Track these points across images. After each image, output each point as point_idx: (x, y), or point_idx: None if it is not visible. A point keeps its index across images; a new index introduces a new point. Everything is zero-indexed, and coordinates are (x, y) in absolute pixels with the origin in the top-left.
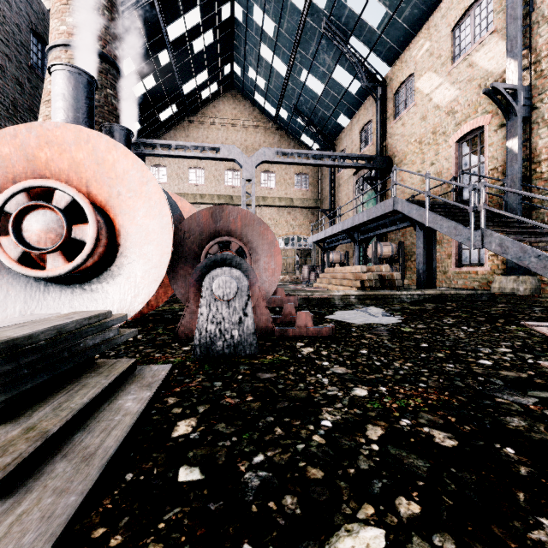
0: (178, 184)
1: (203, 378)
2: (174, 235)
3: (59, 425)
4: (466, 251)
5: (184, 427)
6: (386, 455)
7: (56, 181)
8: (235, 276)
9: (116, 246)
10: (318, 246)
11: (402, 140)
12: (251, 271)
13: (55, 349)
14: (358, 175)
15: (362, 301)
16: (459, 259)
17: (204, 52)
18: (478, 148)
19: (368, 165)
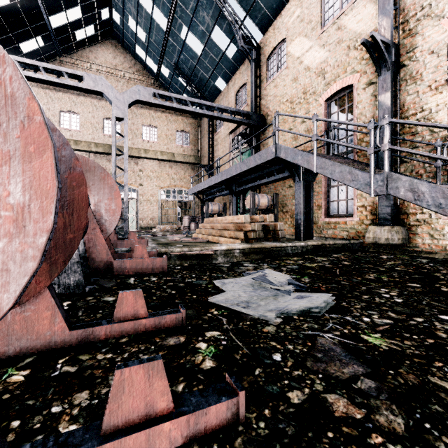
0: None
1: None
2: None
3: None
4: (334, 203)
5: None
6: None
7: None
8: None
9: None
10: (198, 197)
11: (275, 101)
12: None
13: None
14: (234, 134)
15: (247, 256)
16: (328, 210)
17: None
18: (346, 106)
19: (245, 121)
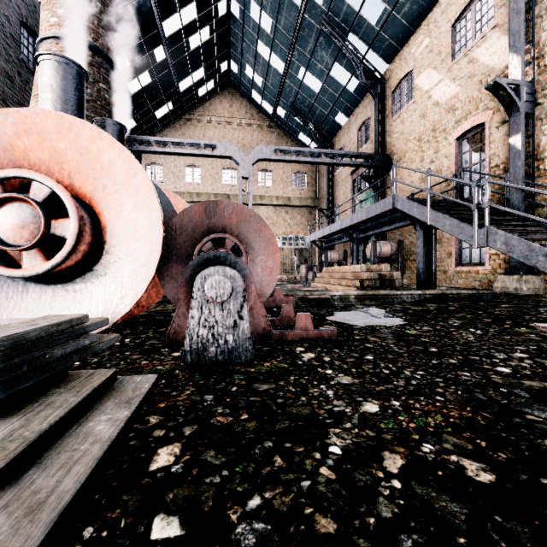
0: (174, 183)
1: (192, 391)
2: (164, 232)
3: (2, 463)
4: (466, 250)
5: (165, 456)
6: (412, 497)
7: (34, 172)
8: (229, 276)
9: (102, 243)
10: (316, 245)
11: (401, 138)
12: (247, 270)
13: (8, 364)
14: (356, 174)
15: (362, 301)
16: (459, 258)
17: (200, 49)
18: (479, 145)
19: (367, 163)
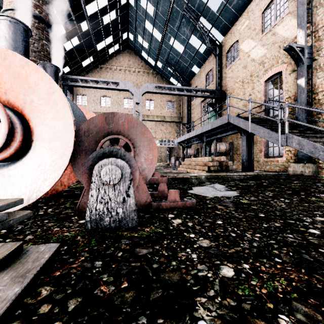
0: (94, 106)
1: (86, 257)
2: (75, 134)
3: None
4: (271, 148)
5: None
6: None
7: None
8: (119, 165)
9: (31, 141)
10: (181, 145)
11: (232, 81)
12: (133, 161)
13: None
14: (204, 102)
15: (209, 179)
16: (266, 153)
17: (110, 24)
18: (278, 85)
19: (211, 96)
